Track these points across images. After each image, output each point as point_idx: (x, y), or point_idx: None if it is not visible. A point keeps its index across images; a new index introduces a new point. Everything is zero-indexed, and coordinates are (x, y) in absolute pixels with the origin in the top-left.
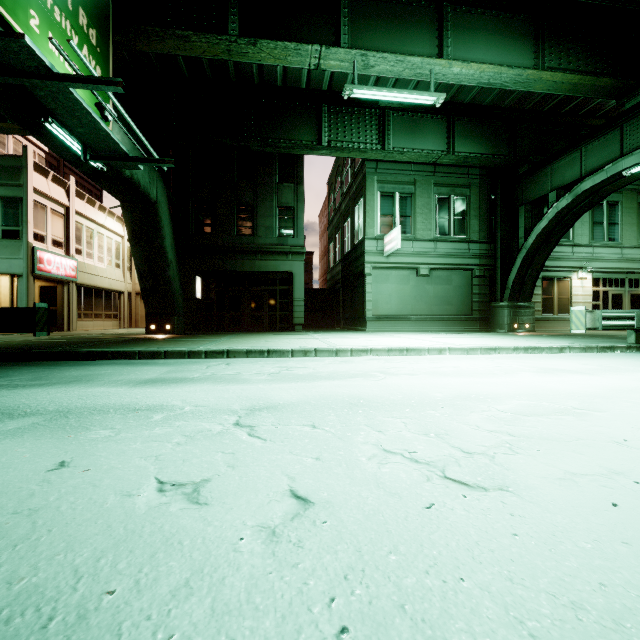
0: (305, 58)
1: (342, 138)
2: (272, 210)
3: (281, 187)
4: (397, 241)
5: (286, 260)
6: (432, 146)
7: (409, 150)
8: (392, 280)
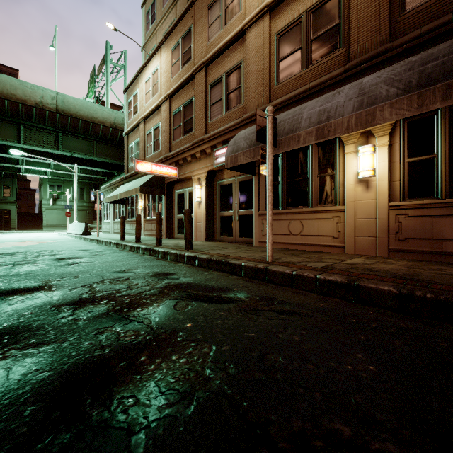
0: (8, 165)
1: (29, 170)
2: (0, 187)
3: (5, 179)
4: (51, 203)
5: (7, 205)
6: (65, 175)
7: (56, 176)
8: (55, 213)
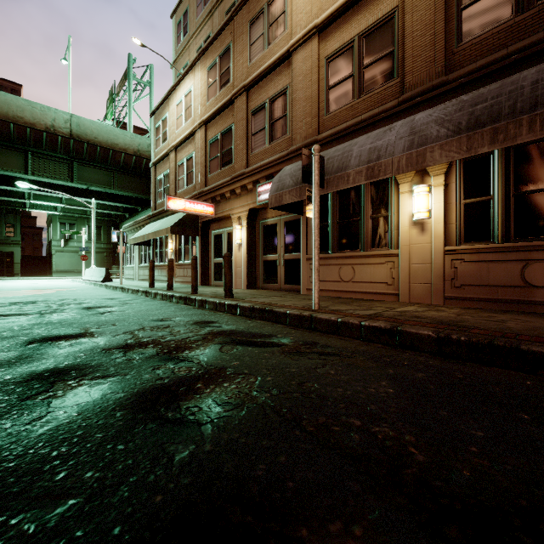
0: (12, 199)
1: (37, 205)
2: (2, 225)
3: (7, 216)
4: (63, 244)
5: (10, 246)
6: (79, 211)
7: (69, 212)
8: (66, 256)
